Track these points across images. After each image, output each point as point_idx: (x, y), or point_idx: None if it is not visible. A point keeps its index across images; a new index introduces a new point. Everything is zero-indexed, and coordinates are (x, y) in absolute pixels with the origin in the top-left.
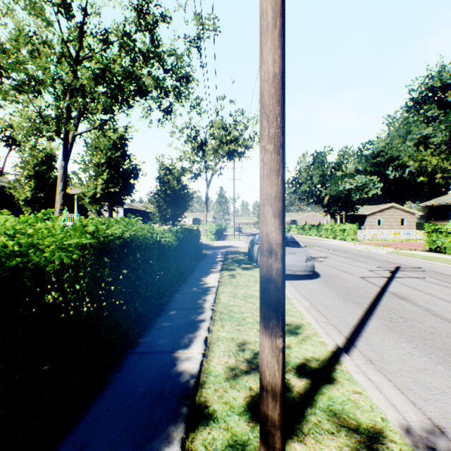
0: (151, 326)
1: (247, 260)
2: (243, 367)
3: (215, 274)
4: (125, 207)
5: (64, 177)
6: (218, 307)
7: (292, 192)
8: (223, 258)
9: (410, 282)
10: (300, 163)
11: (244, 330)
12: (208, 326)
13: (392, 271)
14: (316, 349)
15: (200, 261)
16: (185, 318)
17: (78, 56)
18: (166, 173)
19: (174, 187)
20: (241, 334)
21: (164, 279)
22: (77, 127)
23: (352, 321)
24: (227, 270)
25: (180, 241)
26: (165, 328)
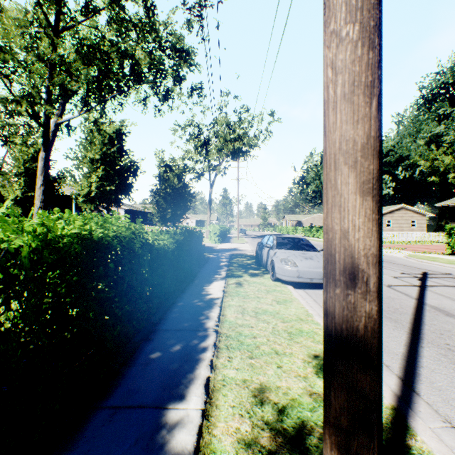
0: (135, 359)
1: (255, 264)
2: (264, 441)
3: (219, 282)
4: (126, 208)
5: (45, 169)
6: (223, 328)
7: (299, 192)
8: (227, 262)
9: (448, 293)
10: (307, 162)
11: (260, 365)
12: (211, 359)
13: (420, 278)
14: None
15: (202, 265)
16: (181, 344)
17: (57, 24)
18: (166, 170)
19: (175, 186)
20: (256, 373)
21: (157, 290)
22: (62, 114)
23: (399, 349)
24: (233, 277)
25: (179, 244)
26: (153, 361)
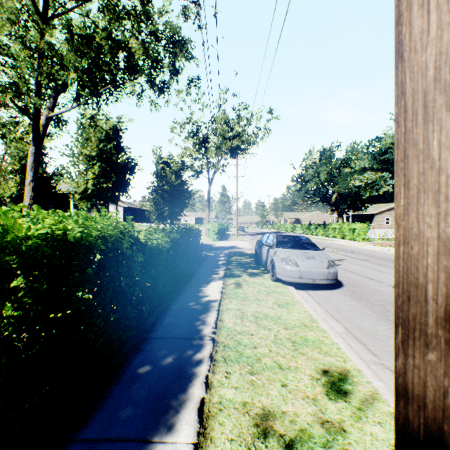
0: (120, 374)
1: (254, 263)
2: None
3: (217, 282)
4: (125, 206)
5: (34, 165)
6: (220, 336)
7: (298, 189)
8: (226, 261)
9: None
10: (306, 159)
11: (262, 384)
12: (206, 375)
13: None
14: (390, 435)
15: (200, 264)
16: (173, 356)
17: (46, 11)
18: (164, 167)
19: (172, 183)
20: (257, 394)
21: (150, 293)
22: (53, 107)
23: None
24: (232, 277)
25: (175, 243)
26: (141, 377)
